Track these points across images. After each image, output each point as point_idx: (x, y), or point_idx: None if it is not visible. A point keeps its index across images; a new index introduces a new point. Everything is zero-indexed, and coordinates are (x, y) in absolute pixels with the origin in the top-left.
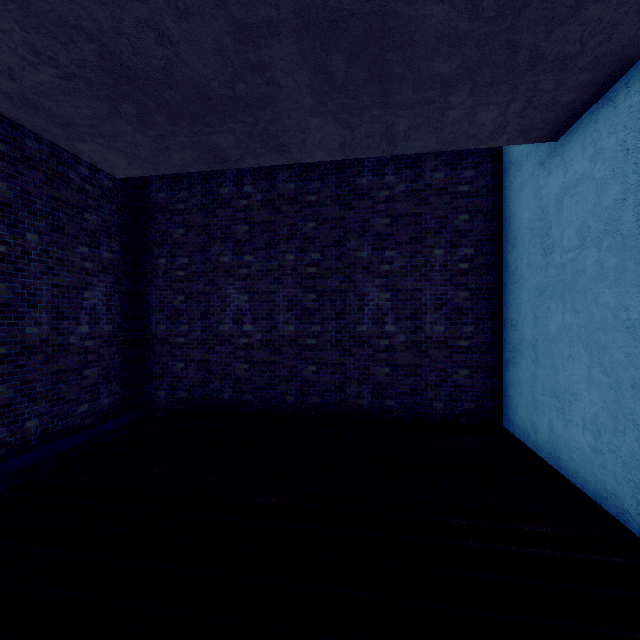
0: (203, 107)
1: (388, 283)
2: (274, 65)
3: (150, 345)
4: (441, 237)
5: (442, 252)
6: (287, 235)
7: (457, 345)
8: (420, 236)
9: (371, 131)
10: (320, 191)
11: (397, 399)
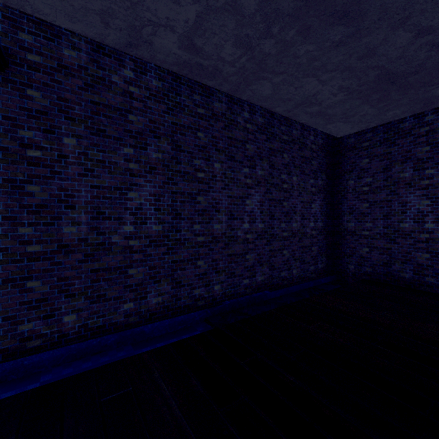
0: (437, 75)
1: None
2: None
3: (342, 235)
4: None
5: None
6: None
7: None
8: None
9: None
10: None
11: None
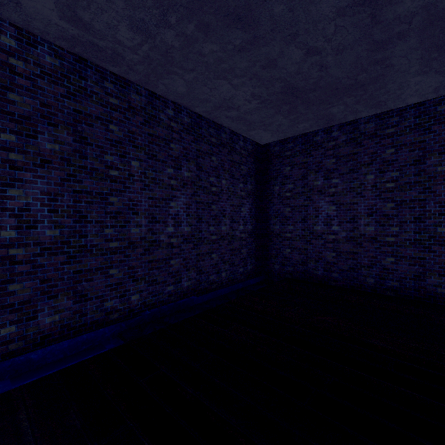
0: (330, 95)
1: None
2: (393, 55)
3: (269, 237)
4: None
5: None
6: (367, 161)
7: None
8: None
9: None
10: (398, 124)
11: None
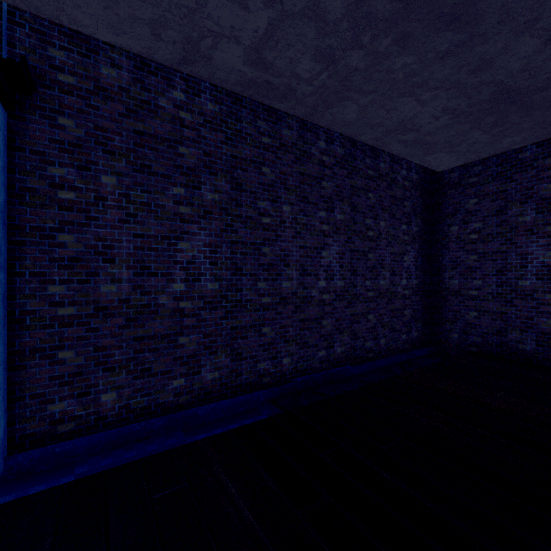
0: None
1: None
2: None
3: (443, 296)
4: None
5: None
6: None
7: None
8: None
9: None
10: None
11: None
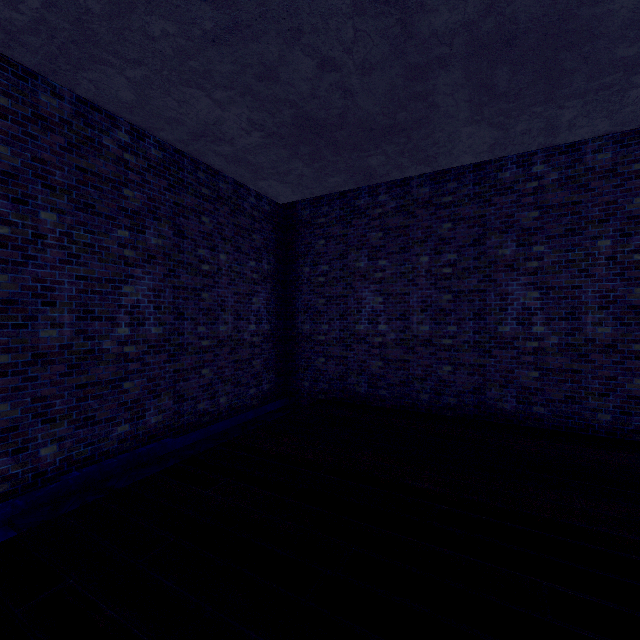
0: (364, 137)
1: (536, 281)
2: (437, 91)
3: (296, 342)
4: (607, 226)
5: (609, 243)
6: (421, 238)
7: (631, 349)
8: (578, 227)
9: (528, 128)
10: (456, 191)
11: (548, 406)
